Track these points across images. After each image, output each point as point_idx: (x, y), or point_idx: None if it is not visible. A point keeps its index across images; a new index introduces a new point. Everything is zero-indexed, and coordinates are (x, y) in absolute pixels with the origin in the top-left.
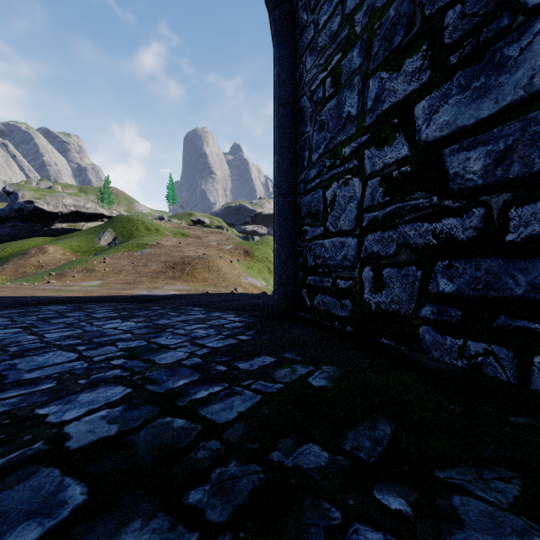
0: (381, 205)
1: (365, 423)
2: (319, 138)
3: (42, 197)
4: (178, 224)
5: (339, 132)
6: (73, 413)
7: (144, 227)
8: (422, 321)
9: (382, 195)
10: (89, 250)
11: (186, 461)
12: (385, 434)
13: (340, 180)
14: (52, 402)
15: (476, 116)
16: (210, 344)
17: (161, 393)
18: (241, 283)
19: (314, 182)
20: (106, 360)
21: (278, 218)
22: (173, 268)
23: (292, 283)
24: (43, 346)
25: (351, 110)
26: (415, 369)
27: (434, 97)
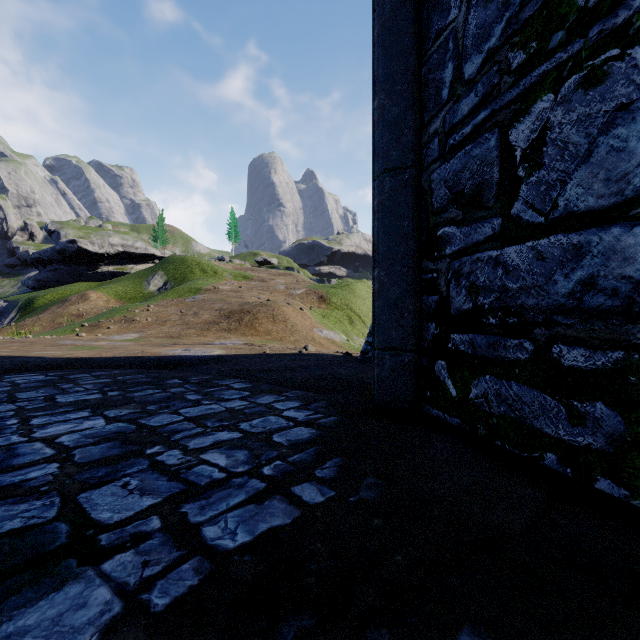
0: None
1: None
2: (486, 16)
3: (87, 235)
4: (240, 265)
5: None
6: None
7: (200, 269)
8: None
9: None
10: (137, 296)
11: None
12: None
13: (567, 80)
14: None
15: None
16: (215, 531)
17: None
18: (315, 338)
19: (470, 123)
20: None
21: (381, 218)
22: (228, 318)
23: (412, 346)
24: None
25: None
26: None
27: None
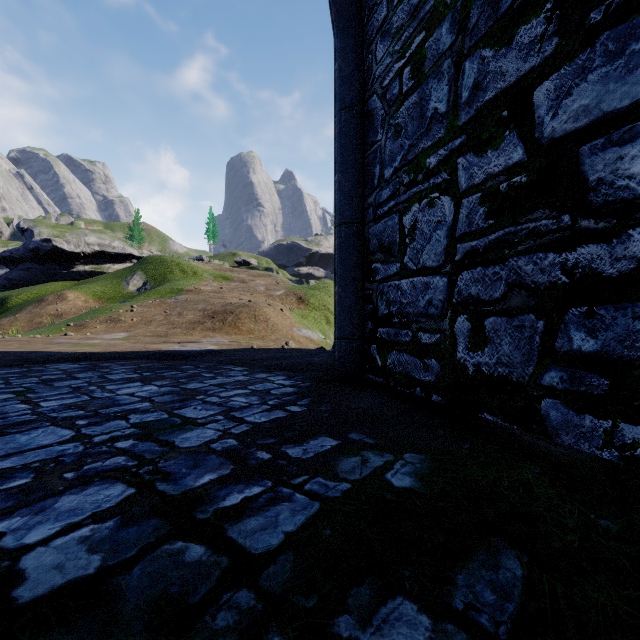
0: (483, 231)
1: (480, 555)
2: (394, 148)
3: (62, 234)
4: (219, 265)
5: (422, 136)
6: (42, 530)
7: (180, 269)
8: (545, 392)
9: (484, 217)
10: (116, 296)
11: (196, 635)
12: (514, 578)
13: (423, 200)
14: (17, 511)
15: (634, 93)
16: (251, 418)
17: (175, 497)
18: (294, 336)
19: (387, 206)
20: (110, 441)
21: (339, 254)
22: (212, 318)
23: (358, 336)
24: (33, 419)
25: (438, 106)
26: (535, 458)
27: (564, 74)
